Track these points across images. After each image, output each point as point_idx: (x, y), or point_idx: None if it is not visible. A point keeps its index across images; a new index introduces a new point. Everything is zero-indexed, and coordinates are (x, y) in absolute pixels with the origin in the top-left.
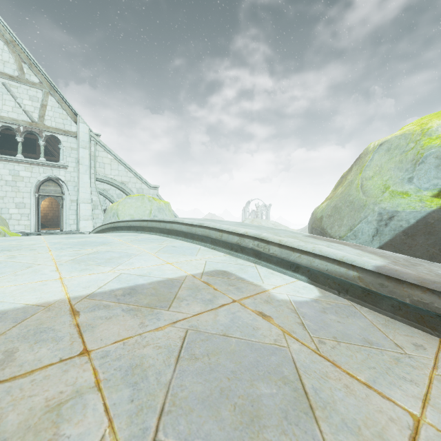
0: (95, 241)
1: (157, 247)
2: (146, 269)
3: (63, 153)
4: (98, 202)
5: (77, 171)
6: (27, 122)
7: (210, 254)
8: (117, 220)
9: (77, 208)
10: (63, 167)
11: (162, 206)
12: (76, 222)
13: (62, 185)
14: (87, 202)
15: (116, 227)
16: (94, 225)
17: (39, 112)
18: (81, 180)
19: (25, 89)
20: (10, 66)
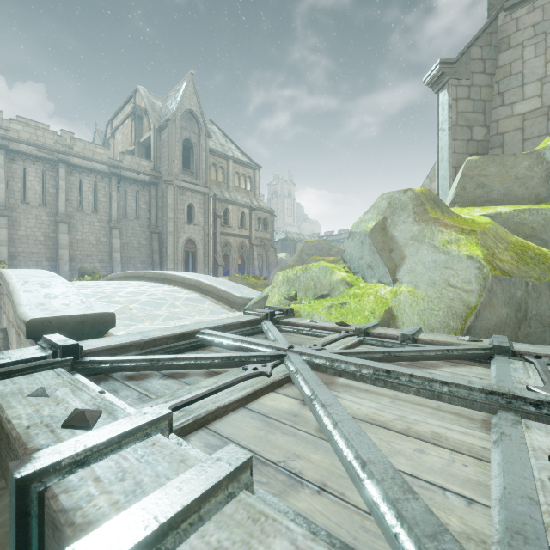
0: None
1: None
2: None
3: None
4: None
5: None
6: None
7: None
8: None
9: None
10: None
11: None
12: None
13: None
14: None
15: None
16: None
17: None
18: None
19: None
20: None
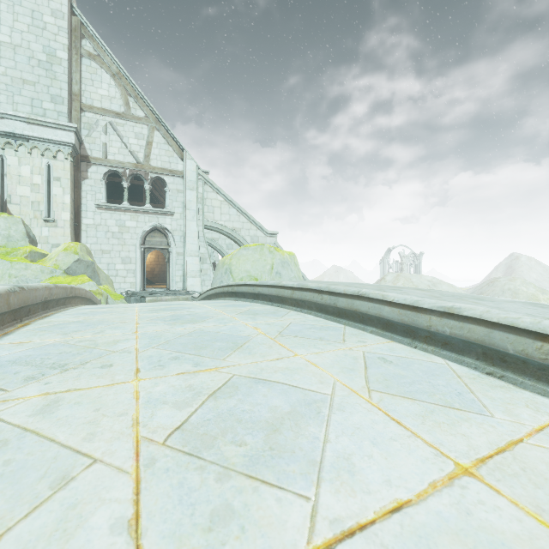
0: (217, 333)
1: (352, 364)
2: (428, 524)
3: (169, 197)
4: (207, 255)
5: (184, 217)
6: (133, 164)
7: (519, 404)
8: (237, 283)
9: (184, 262)
10: (169, 213)
11: (287, 259)
12: (182, 279)
13: (168, 236)
14: (195, 255)
15: (236, 293)
16: (202, 283)
17: (145, 151)
18: (188, 228)
19: (130, 126)
20: (117, 102)
